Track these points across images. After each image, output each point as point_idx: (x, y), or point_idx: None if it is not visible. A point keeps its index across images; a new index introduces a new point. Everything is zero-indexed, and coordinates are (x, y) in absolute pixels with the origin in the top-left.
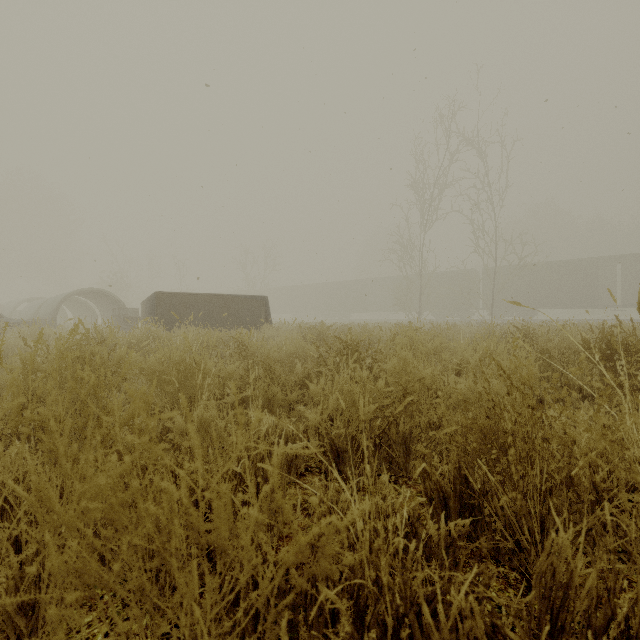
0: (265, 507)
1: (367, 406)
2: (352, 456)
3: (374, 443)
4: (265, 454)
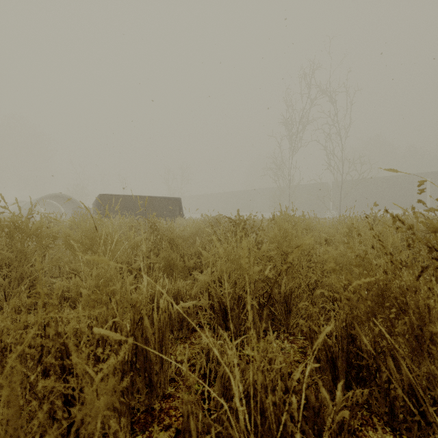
0: (108, 389)
1: (252, 268)
2: (238, 314)
3: (258, 302)
4: (144, 313)
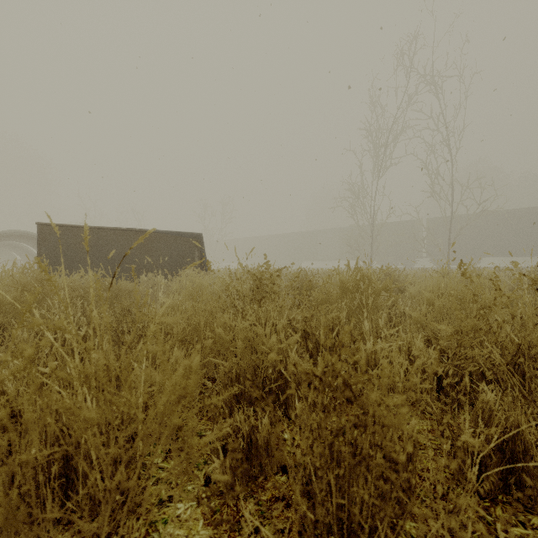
0: None
1: None
2: None
3: None
4: None
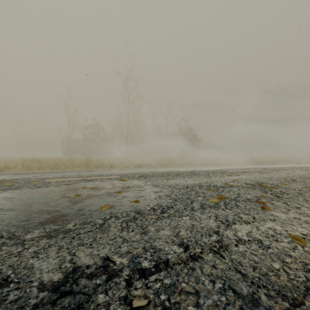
0: None
1: None
2: None
3: None
4: None
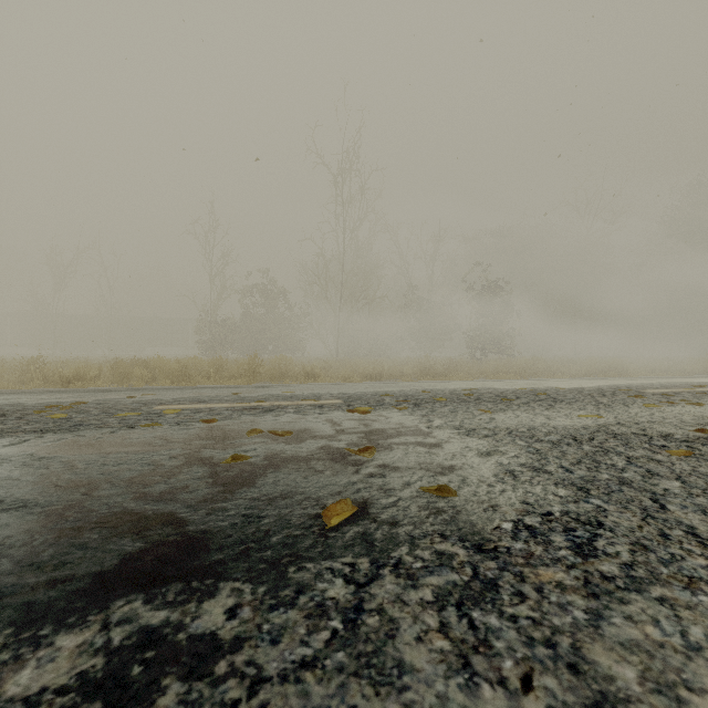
0: None
1: None
2: None
3: None
4: None
